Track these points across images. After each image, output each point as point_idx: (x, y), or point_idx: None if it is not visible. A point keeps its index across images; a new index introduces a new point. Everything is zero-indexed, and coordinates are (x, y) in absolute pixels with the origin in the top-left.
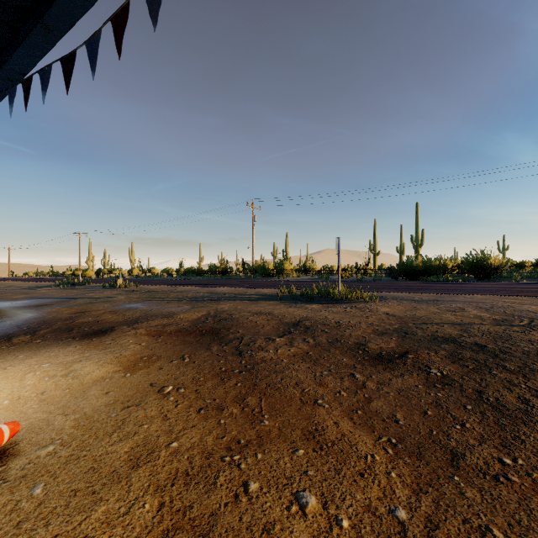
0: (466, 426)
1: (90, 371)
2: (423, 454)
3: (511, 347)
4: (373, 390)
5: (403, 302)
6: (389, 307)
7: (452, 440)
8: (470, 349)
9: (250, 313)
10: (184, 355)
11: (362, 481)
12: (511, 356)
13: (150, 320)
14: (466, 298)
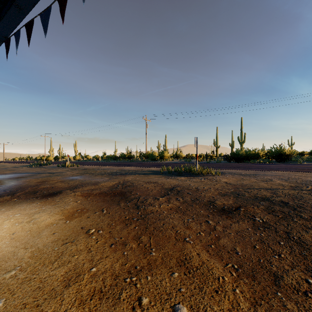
0: (281, 256)
1: (44, 219)
2: (255, 276)
3: (304, 204)
4: (220, 231)
5: (235, 175)
6: (227, 178)
7: (273, 266)
8: (278, 205)
9: (144, 182)
10: (103, 208)
11: (217, 296)
12: (304, 209)
13: (84, 186)
14: (272, 173)
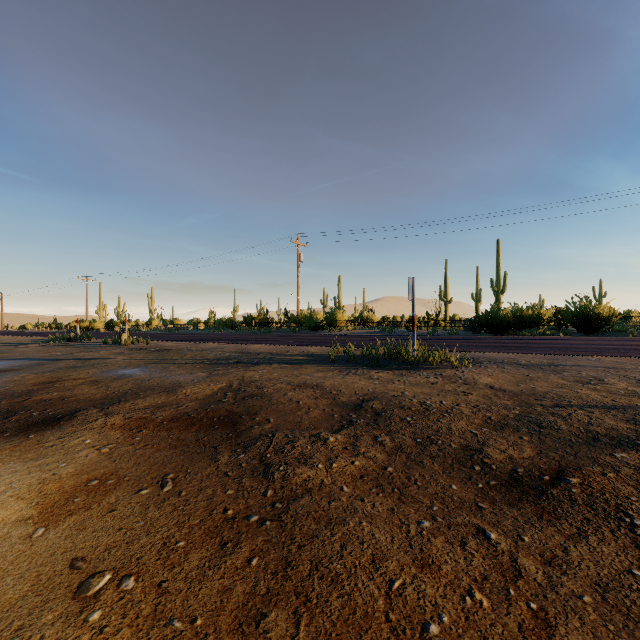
0: None
1: None
2: None
3: None
4: (542, 586)
5: (506, 367)
6: (491, 375)
7: None
8: None
9: (289, 386)
10: (167, 474)
11: None
12: None
13: (139, 397)
14: (592, 360)
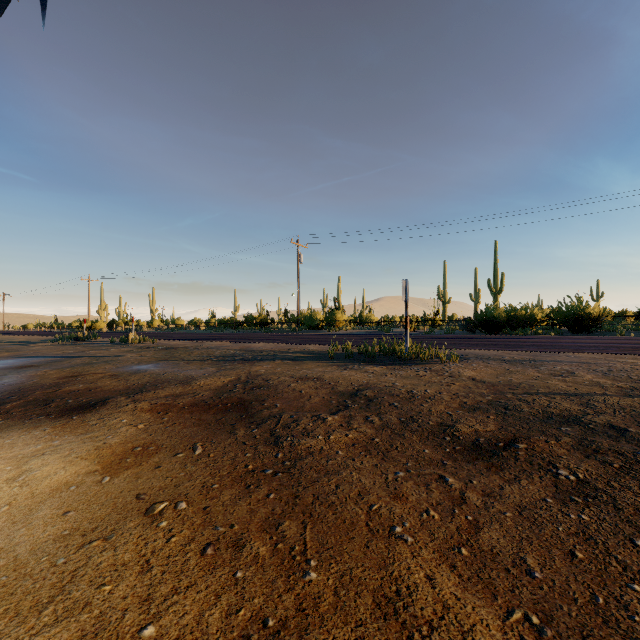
0: None
1: (51, 472)
2: None
3: None
4: (479, 507)
5: (490, 362)
6: (474, 369)
7: (637, 618)
8: (605, 434)
9: (292, 379)
10: (196, 443)
11: None
12: None
13: (159, 388)
14: (570, 357)
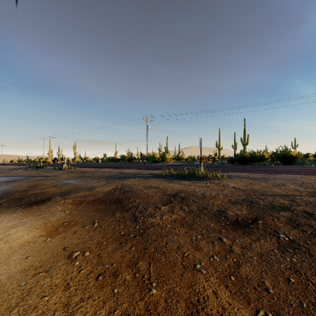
0: None
1: (20, 235)
2: None
3: None
4: (239, 254)
5: (243, 179)
6: (235, 183)
7: None
8: (302, 216)
9: (144, 187)
10: (95, 220)
11: None
12: None
13: (77, 192)
14: (283, 176)
